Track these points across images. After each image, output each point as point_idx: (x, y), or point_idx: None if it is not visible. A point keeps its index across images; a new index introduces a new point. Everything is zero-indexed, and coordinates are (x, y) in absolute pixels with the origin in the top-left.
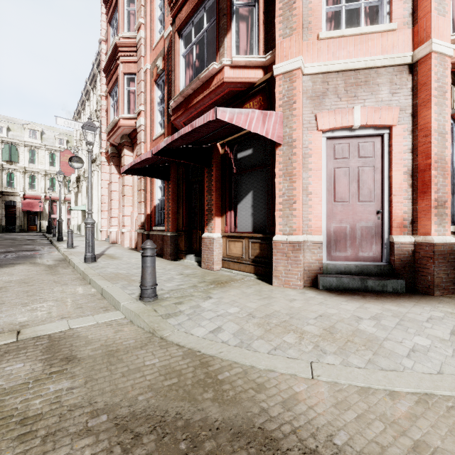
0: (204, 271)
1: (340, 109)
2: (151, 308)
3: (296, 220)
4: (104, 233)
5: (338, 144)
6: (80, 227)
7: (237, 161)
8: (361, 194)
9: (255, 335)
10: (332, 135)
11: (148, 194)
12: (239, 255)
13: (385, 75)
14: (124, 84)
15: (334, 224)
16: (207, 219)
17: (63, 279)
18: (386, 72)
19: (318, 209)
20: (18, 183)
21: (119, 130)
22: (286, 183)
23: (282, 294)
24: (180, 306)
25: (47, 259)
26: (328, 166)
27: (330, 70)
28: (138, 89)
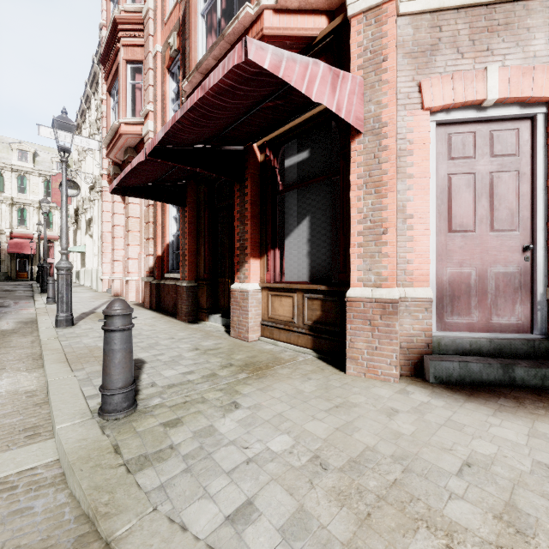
0: (233, 343)
1: (463, 72)
2: (109, 442)
3: (387, 262)
4: (105, 282)
5: (455, 134)
6: (79, 274)
7: (285, 171)
8: (496, 218)
9: (335, 540)
10: (446, 118)
11: (159, 228)
12: (287, 318)
13: (541, 11)
14: (126, 77)
15: (449, 269)
16: (238, 262)
17: (6, 357)
18: (542, 7)
19: (424, 243)
20: (4, 217)
21: (121, 140)
22: (370, 199)
23: (368, 396)
24: (175, 431)
25: (8, 320)
26: (439, 171)
27: (445, 6)
28: (146, 81)
